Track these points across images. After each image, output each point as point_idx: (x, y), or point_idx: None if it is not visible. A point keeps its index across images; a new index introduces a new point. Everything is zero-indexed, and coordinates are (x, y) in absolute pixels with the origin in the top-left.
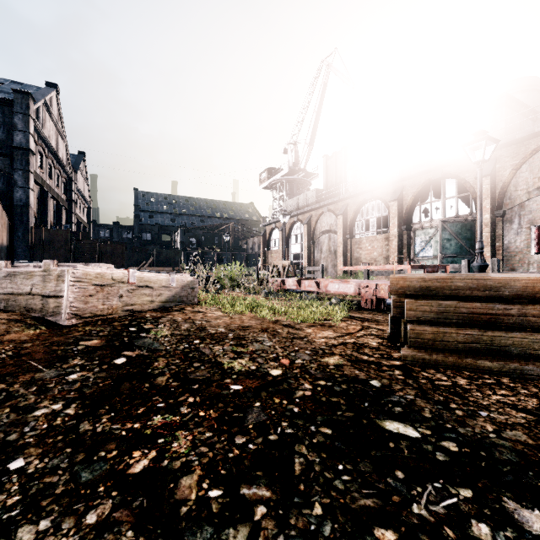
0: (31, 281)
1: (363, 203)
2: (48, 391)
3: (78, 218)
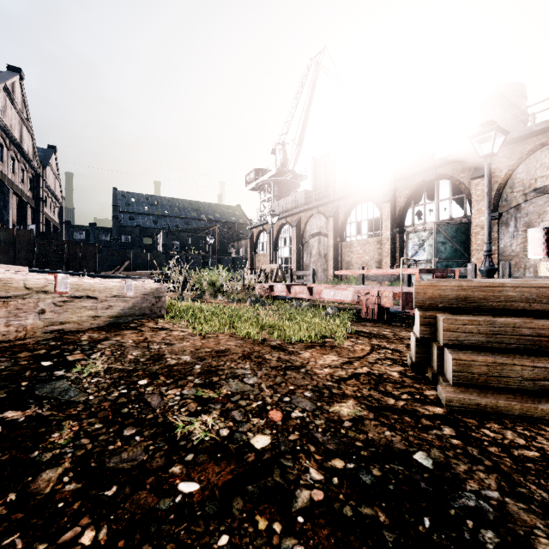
0: None
1: (354, 205)
2: None
3: (47, 218)
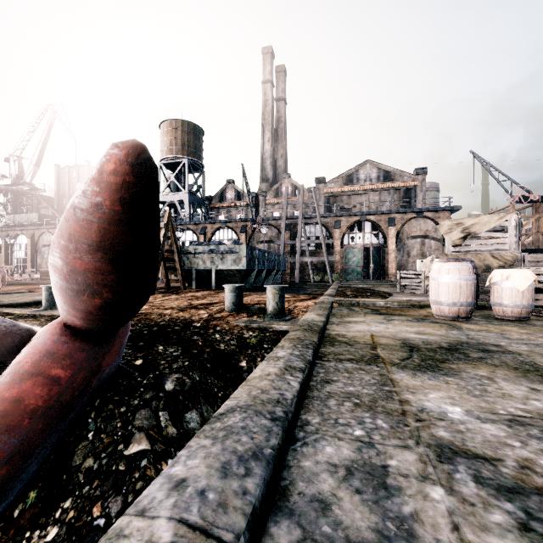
0: None
1: None
2: None
3: None
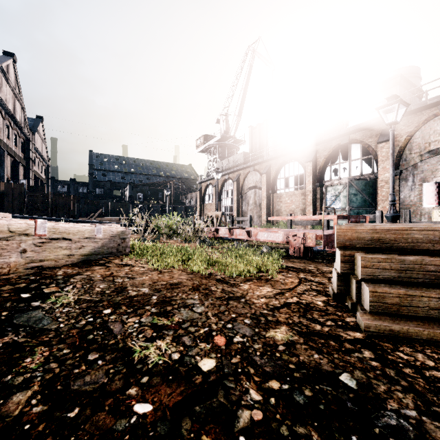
0: None
1: (283, 164)
2: None
3: (35, 175)
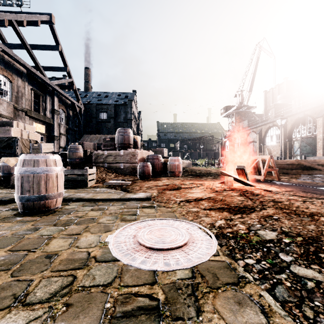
0: None
1: (269, 128)
2: None
3: None
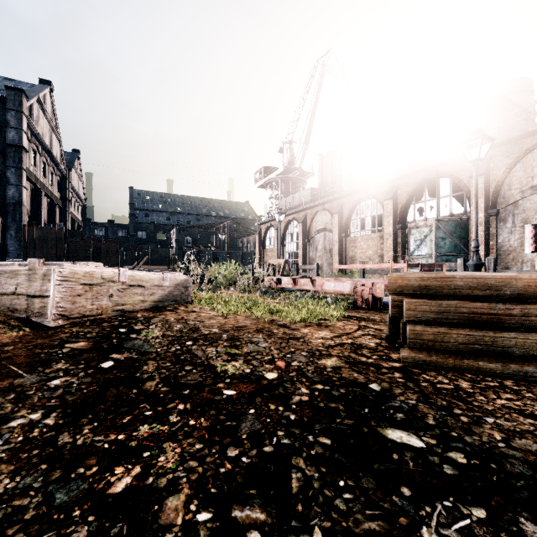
0: (16, 280)
1: (358, 202)
2: (27, 398)
3: (72, 217)
